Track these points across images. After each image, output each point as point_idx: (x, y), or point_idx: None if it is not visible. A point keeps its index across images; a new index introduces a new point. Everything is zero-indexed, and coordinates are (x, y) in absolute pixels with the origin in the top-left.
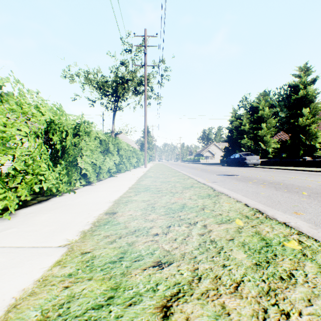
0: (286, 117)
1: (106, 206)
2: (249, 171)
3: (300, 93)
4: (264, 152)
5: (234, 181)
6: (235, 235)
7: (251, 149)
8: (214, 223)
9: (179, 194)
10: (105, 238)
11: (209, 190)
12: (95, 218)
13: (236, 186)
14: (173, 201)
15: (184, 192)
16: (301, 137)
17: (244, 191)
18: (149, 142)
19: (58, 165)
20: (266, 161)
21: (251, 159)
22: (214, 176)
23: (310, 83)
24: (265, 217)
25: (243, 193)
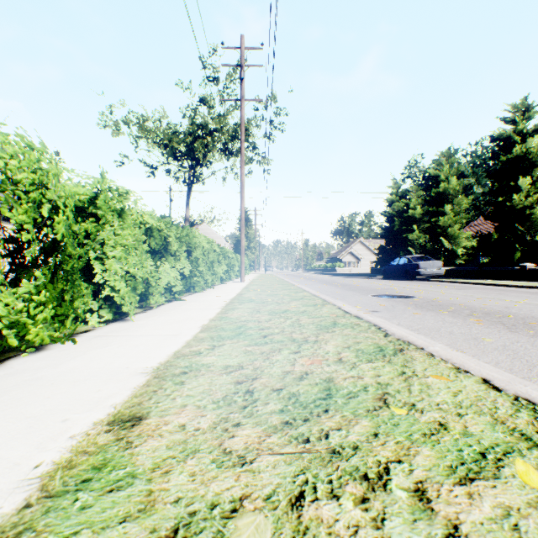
0: (489, 192)
1: (126, 388)
2: (429, 289)
3: (515, 150)
4: (449, 254)
5: (412, 309)
6: None
7: (426, 250)
8: (447, 476)
9: (312, 346)
10: None
11: (377, 335)
12: (67, 447)
13: (422, 321)
14: (301, 369)
15: (323, 341)
16: (516, 228)
17: (445, 333)
18: (250, 237)
19: (23, 280)
20: (453, 271)
21: (428, 267)
22: (370, 299)
23: (532, 133)
24: None
25: (445, 340)
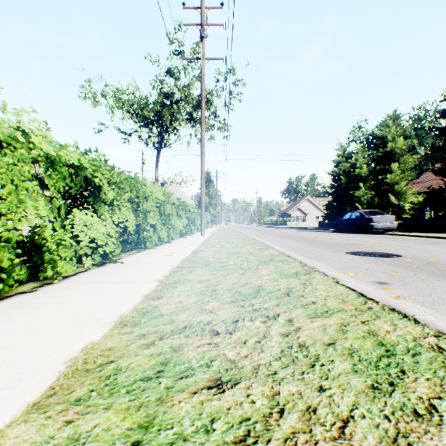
0: (440, 149)
1: None
2: (398, 244)
3: None
4: (396, 209)
5: (431, 279)
6: None
7: (374, 205)
8: None
9: None
10: None
11: None
12: None
13: None
14: None
15: None
16: None
17: None
18: (211, 195)
19: None
20: (402, 224)
21: (381, 221)
22: (351, 259)
23: None
24: None
25: None
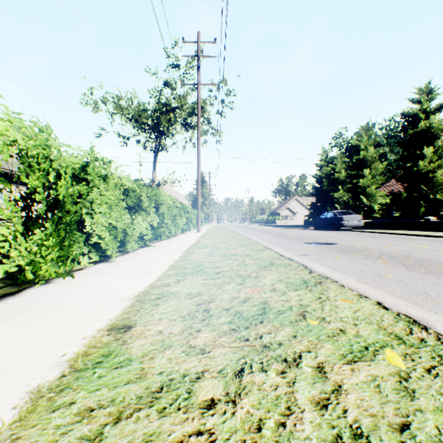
0: (399, 159)
1: (117, 308)
2: (350, 238)
3: (421, 125)
4: (367, 209)
5: (334, 253)
6: (406, 409)
7: (349, 206)
8: (339, 359)
9: (253, 279)
10: (77, 422)
11: (303, 272)
12: (82, 344)
13: (340, 262)
14: (244, 295)
15: (262, 276)
16: (421, 188)
17: (357, 271)
18: (205, 195)
19: (37, 230)
20: (371, 223)
21: (350, 220)
22: (302, 245)
23: (434, 111)
24: (438, 341)
25: (356, 276)
